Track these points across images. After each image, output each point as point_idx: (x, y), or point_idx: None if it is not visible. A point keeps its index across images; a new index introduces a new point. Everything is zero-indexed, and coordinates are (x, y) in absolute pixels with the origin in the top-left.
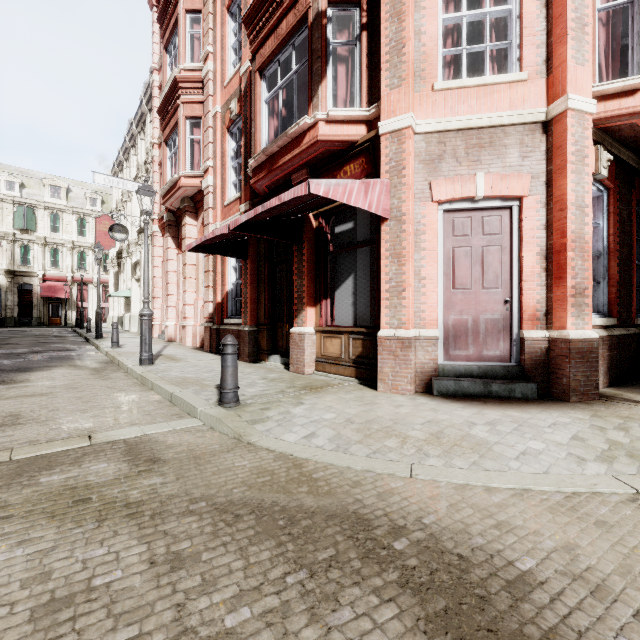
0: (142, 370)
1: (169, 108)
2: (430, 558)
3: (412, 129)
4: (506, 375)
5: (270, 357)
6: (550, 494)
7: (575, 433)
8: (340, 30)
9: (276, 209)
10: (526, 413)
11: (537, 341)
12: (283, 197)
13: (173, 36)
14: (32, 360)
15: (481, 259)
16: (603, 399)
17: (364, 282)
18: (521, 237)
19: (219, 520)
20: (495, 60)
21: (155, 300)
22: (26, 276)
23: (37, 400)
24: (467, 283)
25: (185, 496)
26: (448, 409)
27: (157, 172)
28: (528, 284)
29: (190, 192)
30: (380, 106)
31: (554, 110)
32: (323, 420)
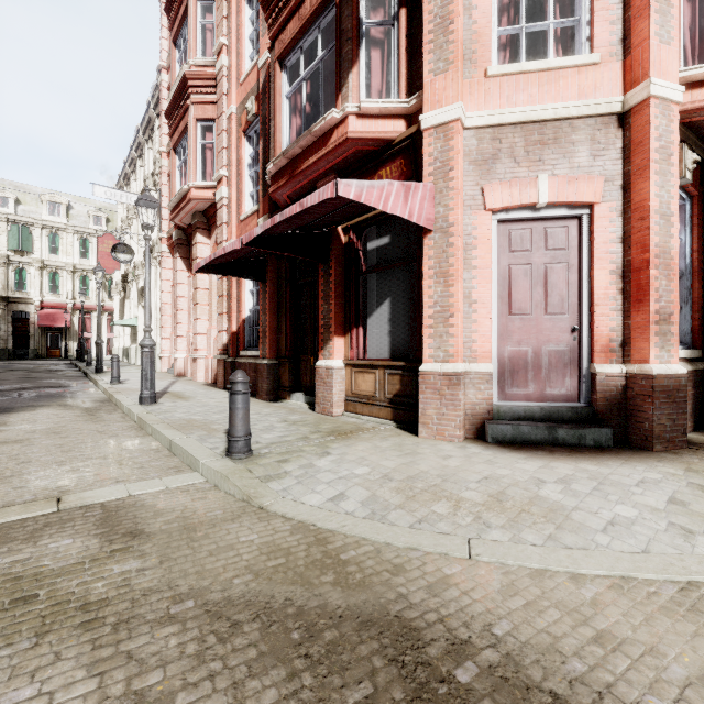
0: (141, 411)
1: (178, 110)
2: (511, 700)
3: (461, 122)
4: (574, 418)
5: (292, 395)
6: (658, 585)
7: (671, 494)
8: (374, 8)
9: (297, 218)
10: (604, 466)
11: (612, 377)
12: (305, 202)
13: (183, 28)
14: (16, 398)
15: (543, 279)
16: (692, 447)
17: (403, 307)
18: (592, 252)
19: (209, 632)
20: (559, 41)
21: (163, 329)
22: (21, 303)
23: (8, 449)
24: (526, 308)
25: (167, 591)
26: (507, 461)
27: (166, 184)
28: (601, 309)
29: (202, 206)
30: (422, 96)
31: (633, 98)
32: (354, 476)
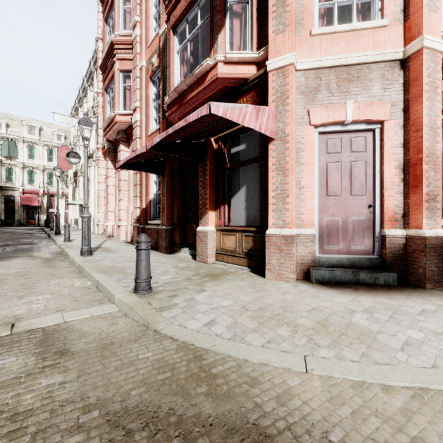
0: (81, 260)
1: (108, 64)
2: None
3: (294, 66)
4: (370, 266)
5: (181, 249)
6: None
7: None
8: None
9: (183, 131)
10: (394, 300)
11: (396, 238)
12: (188, 118)
13: (111, 11)
14: (0, 252)
15: (349, 172)
16: None
17: (254, 191)
18: (382, 154)
19: (107, 440)
20: (360, 12)
21: (99, 207)
22: (10, 190)
23: None
24: (338, 191)
25: (79, 402)
26: (327, 296)
27: (101, 113)
28: (388, 192)
29: (123, 126)
30: (268, 49)
31: (411, 49)
32: (222, 307)
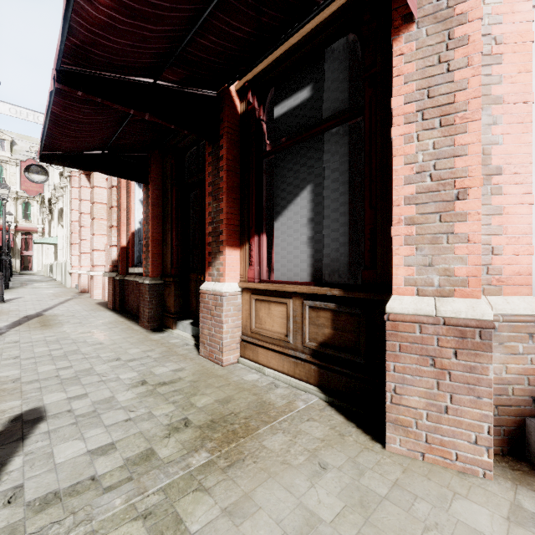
0: None
1: None
2: None
3: None
4: None
5: (178, 323)
6: None
7: None
8: None
9: None
10: None
11: None
12: None
13: None
14: None
15: None
16: None
17: (334, 196)
18: None
19: None
20: None
21: (73, 246)
22: None
23: None
24: None
25: None
26: None
27: None
28: None
29: None
30: None
31: None
32: None
